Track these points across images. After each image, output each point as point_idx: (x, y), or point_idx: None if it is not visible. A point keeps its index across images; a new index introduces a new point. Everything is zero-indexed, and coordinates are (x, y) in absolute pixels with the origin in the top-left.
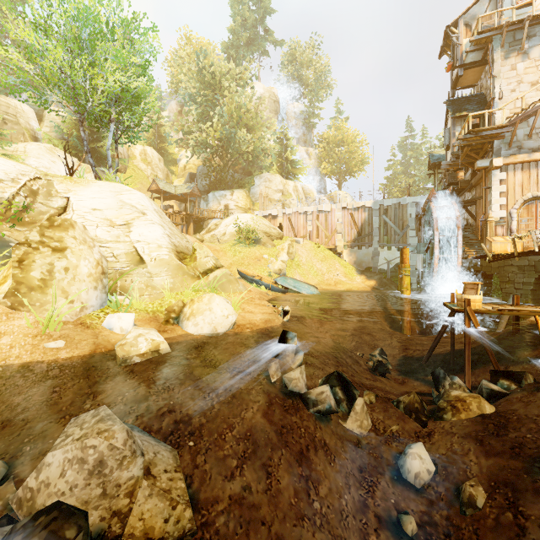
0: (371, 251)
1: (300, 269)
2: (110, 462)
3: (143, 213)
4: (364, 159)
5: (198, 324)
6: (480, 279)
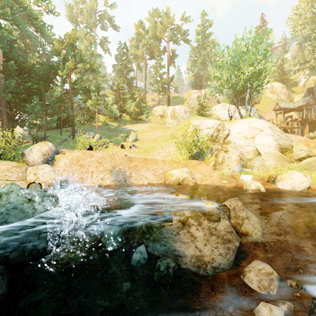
0: None
1: None
2: (236, 209)
3: (261, 131)
4: None
5: (283, 184)
6: None
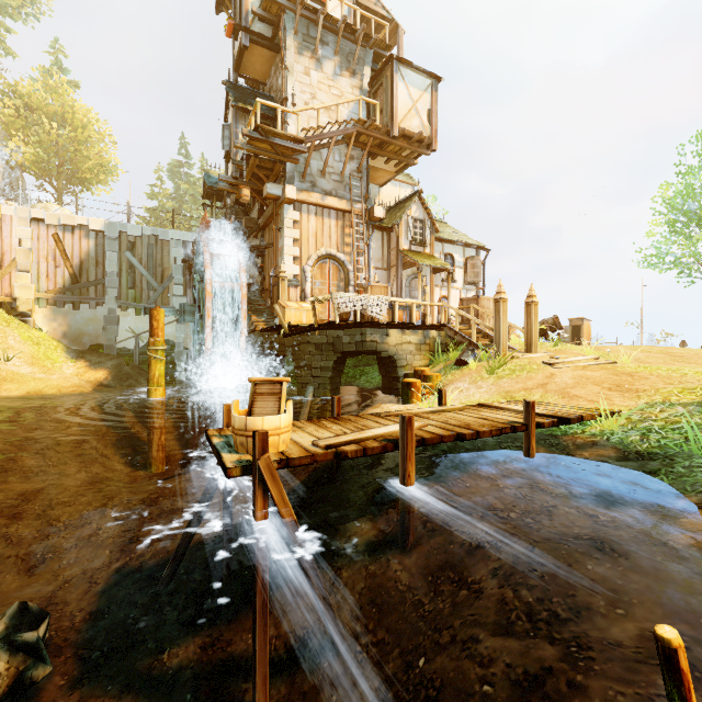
0: (103, 314)
1: None
2: None
3: None
4: (107, 164)
5: None
6: (271, 364)
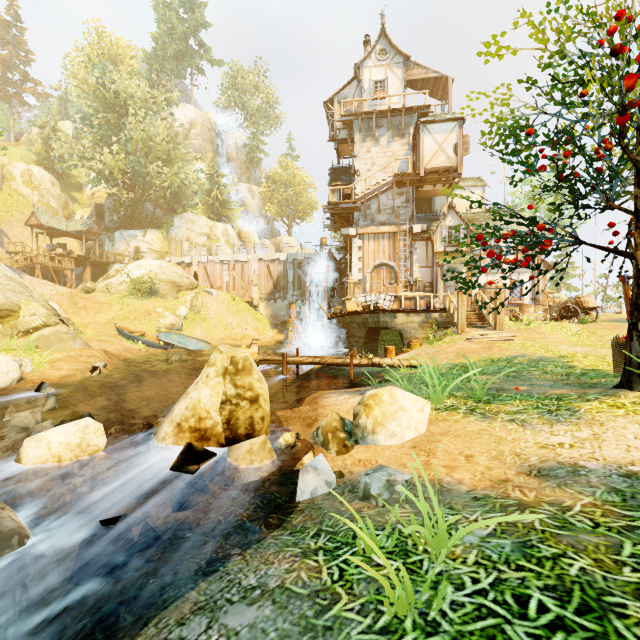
0: (287, 304)
1: (207, 323)
2: None
3: None
4: (311, 203)
5: None
6: (346, 333)
